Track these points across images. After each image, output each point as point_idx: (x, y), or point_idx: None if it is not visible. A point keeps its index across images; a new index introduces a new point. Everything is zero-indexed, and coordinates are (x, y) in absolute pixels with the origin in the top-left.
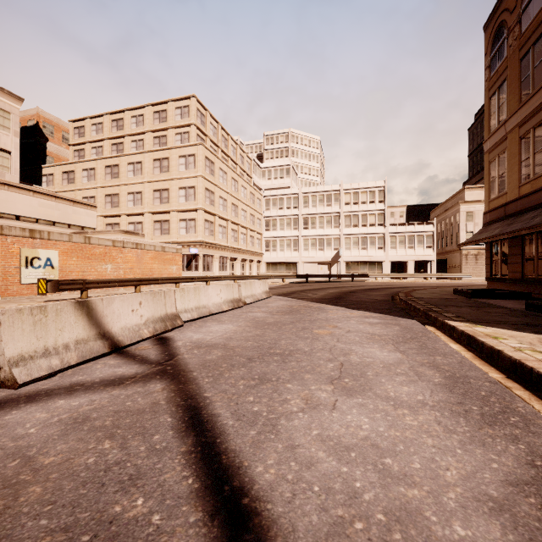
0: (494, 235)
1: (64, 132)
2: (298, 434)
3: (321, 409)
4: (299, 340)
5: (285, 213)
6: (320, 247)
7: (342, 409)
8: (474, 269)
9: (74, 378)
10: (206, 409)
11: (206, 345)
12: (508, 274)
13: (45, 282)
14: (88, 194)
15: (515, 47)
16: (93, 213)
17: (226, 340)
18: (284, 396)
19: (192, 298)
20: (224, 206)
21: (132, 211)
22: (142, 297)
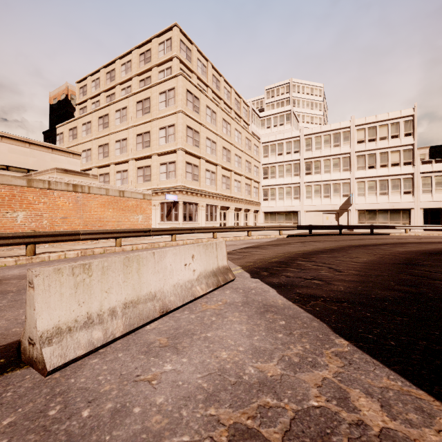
0: None
1: None
2: None
3: None
4: None
5: (285, 159)
6: (325, 194)
7: None
8: None
9: None
10: None
11: None
12: None
13: None
14: (86, 147)
15: None
16: (76, 162)
17: None
18: None
19: None
20: (213, 149)
21: (119, 159)
22: None
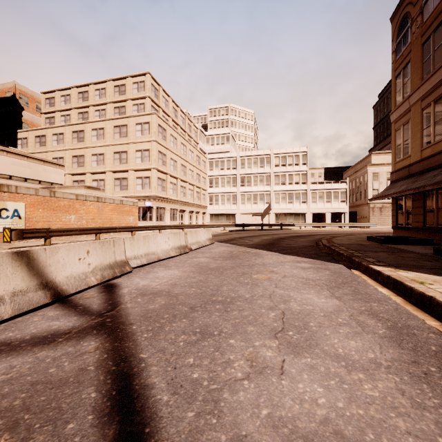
0: (401, 191)
1: (38, 103)
2: (245, 416)
3: (268, 374)
4: (240, 286)
5: (226, 173)
6: (254, 201)
7: (291, 374)
8: (379, 219)
9: (3, 335)
10: (139, 377)
11: (150, 292)
12: (412, 224)
13: (9, 231)
14: (57, 155)
15: (417, 33)
16: (61, 171)
17: (171, 286)
18: (227, 356)
19: (142, 246)
20: (175, 166)
21: (95, 170)
22: (90, 246)
